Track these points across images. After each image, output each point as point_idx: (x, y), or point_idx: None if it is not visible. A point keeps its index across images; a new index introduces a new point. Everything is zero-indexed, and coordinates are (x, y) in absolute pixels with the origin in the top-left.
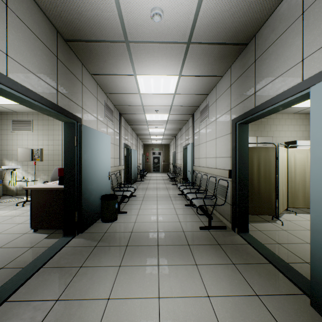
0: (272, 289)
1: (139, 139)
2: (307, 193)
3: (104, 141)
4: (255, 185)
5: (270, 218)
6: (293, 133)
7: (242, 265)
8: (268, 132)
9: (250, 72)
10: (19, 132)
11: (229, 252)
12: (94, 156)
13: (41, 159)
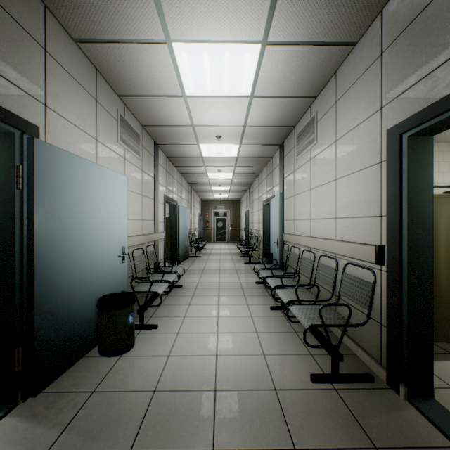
0: None
1: (193, 191)
2: None
3: (109, 184)
4: None
5: None
6: None
7: None
8: None
9: None
10: None
11: None
12: (78, 215)
13: None
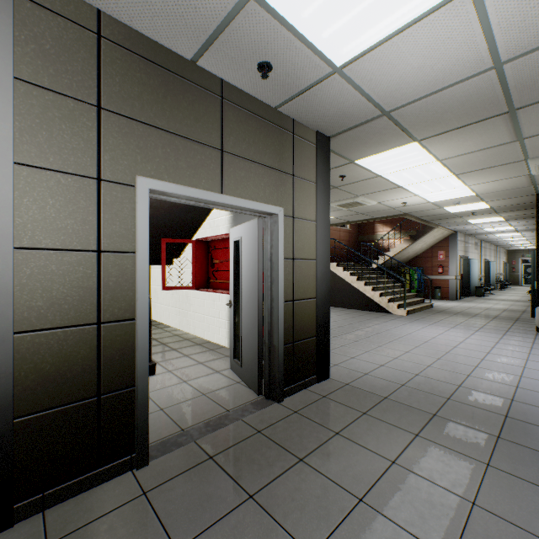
0: None
1: (498, 247)
2: None
3: (475, 263)
4: None
5: None
6: None
7: None
8: None
9: None
10: None
11: None
12: (472, 270)
13: None
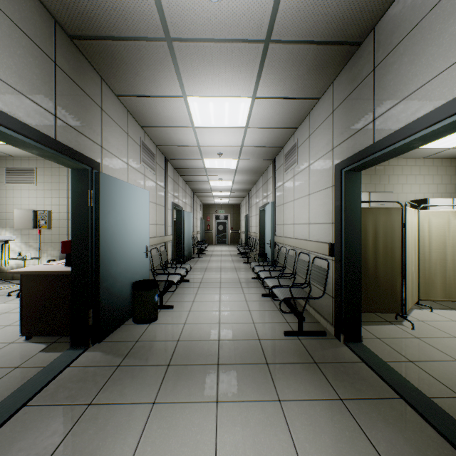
0: (410, 449)
1: (195, 196)
2: (448, 278)
3: (138, 198)
4: (370, 266)
5: (393, 317)
6: (423, 187)
7: (356, 402)
8: (386, 185)
9: (366, 88)
10: (16, 185)
11: (333, 378)
12: (121, 222)
13: (48, 226)
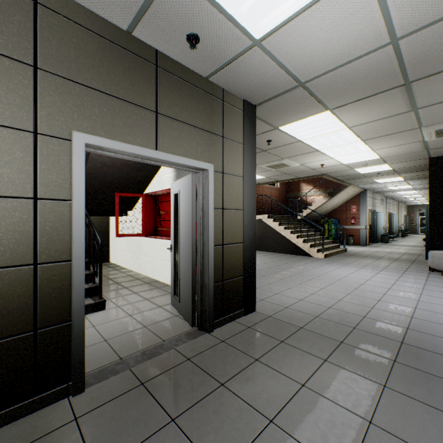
0: None
1: (399, 203)
2: None
3: (381, 215)
4: None
5: None
6: None
7: None
8: None
9: None
10: None
11: None
12: (379, 221)
13: None
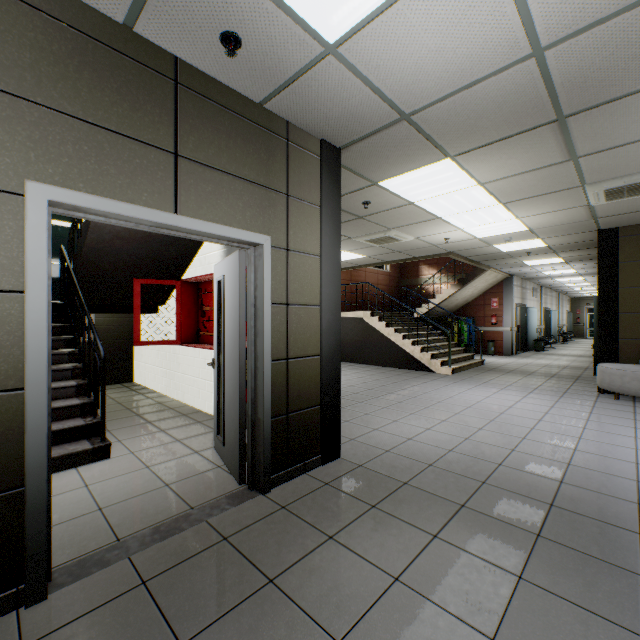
0: None
1: (560, 294)
2: None
3: (534, 312)
4: None
5: None
6: None
7: None
8: None
9: None
10: None
11: None
12: (530, 320)
13: None
